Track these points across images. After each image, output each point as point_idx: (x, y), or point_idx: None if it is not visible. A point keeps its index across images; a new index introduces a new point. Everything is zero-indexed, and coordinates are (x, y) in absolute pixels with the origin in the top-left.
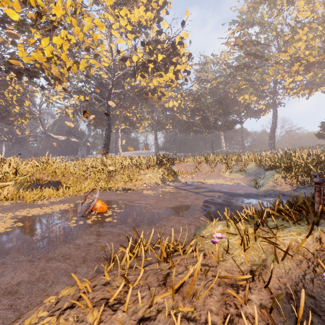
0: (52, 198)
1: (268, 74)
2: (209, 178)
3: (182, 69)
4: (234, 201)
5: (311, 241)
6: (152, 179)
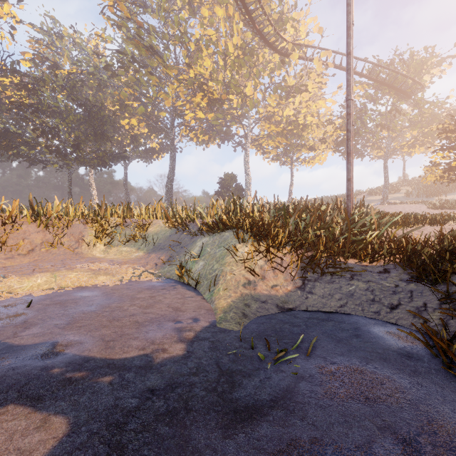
0: None
1: (167, 93)
2: (34, 269)
3: None
4: None
5: None
6: None
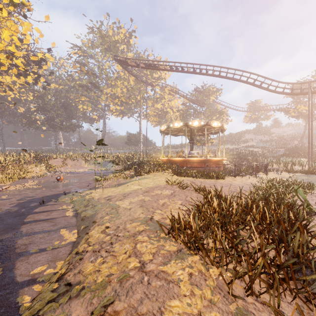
0: (0, 183)
1: (102, 99)
2: (79, 168)
3: (43, 80)
4: (105, 174)
5: (129, 172)
6: (40, 171)
